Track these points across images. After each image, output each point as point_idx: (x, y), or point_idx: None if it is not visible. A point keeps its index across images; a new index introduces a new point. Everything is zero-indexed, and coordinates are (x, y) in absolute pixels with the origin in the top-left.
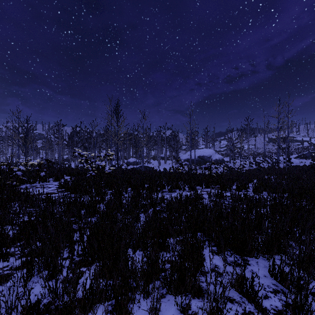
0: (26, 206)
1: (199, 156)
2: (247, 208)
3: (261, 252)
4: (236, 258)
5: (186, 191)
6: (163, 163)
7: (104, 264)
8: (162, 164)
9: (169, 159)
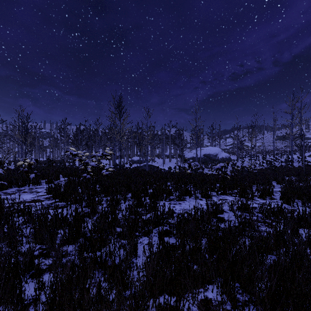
0: None
1: (204, 154)
2: (292, 231)
3: None
4: None
5: (199, 199)
6: (167, 161)
7: None
8: (167, 163)
9: (174, 157)
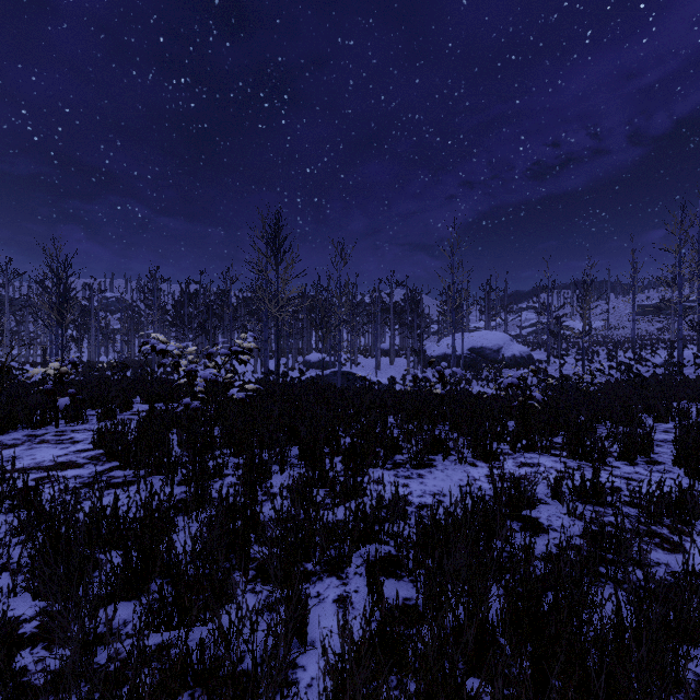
0: None
1: (471, 348)
2: None
3: None
4: None
5: (468, 464)
6: (386, 363)
7: None
8: (385, 367)
9: (400, 354)
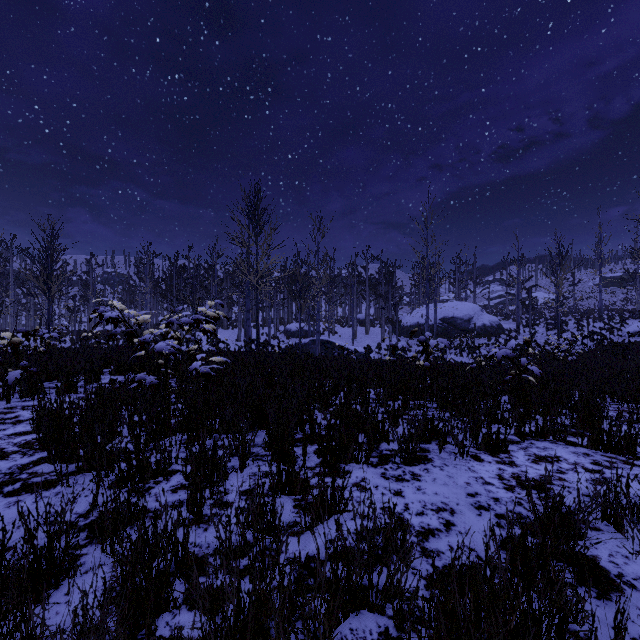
0: None
1: (443, 318)
2: None
3: None
4: None
5: (470, 457)
6: (362, 332)
7: None
8: (361, 336)
9: (375, 324)
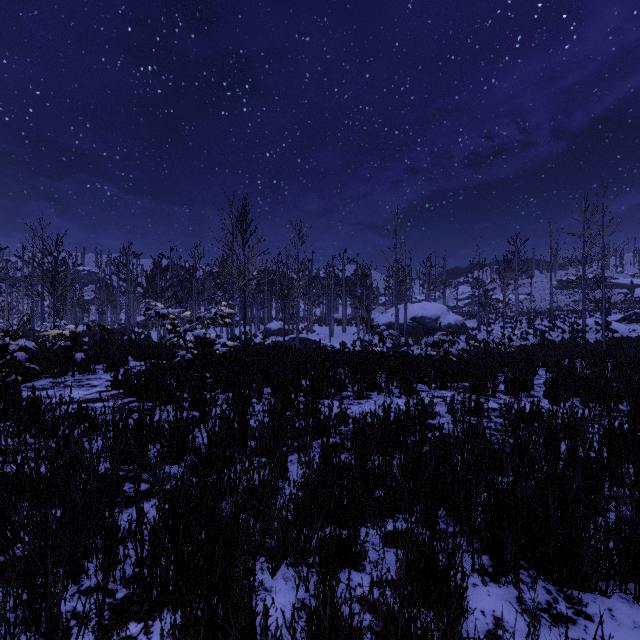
0: (29, 433)
1: (413, 317)
2: (547, 442)
3: (614, 577)
4: (548, 593)
5: (395, 397)
6: (338, 331)
7: (185, 626)
8: (337, 334)
9: (351, 323)
